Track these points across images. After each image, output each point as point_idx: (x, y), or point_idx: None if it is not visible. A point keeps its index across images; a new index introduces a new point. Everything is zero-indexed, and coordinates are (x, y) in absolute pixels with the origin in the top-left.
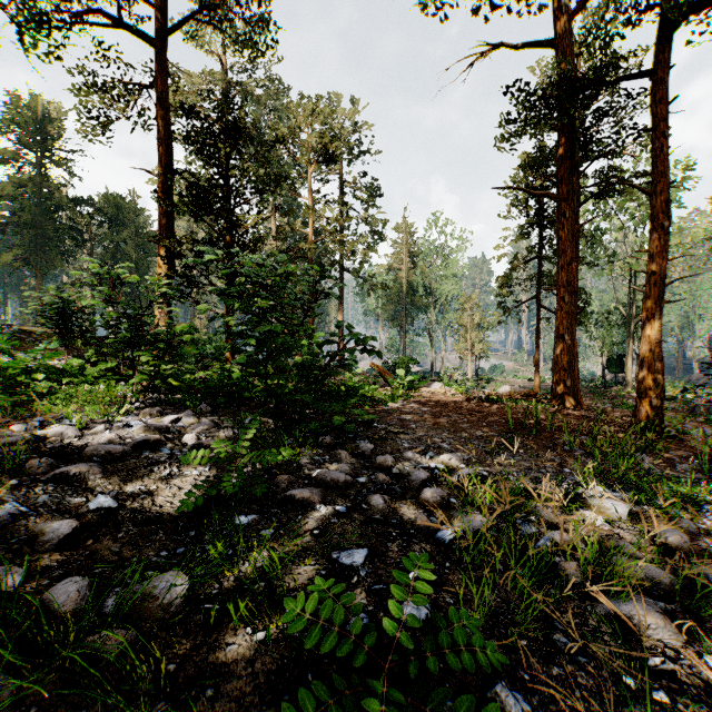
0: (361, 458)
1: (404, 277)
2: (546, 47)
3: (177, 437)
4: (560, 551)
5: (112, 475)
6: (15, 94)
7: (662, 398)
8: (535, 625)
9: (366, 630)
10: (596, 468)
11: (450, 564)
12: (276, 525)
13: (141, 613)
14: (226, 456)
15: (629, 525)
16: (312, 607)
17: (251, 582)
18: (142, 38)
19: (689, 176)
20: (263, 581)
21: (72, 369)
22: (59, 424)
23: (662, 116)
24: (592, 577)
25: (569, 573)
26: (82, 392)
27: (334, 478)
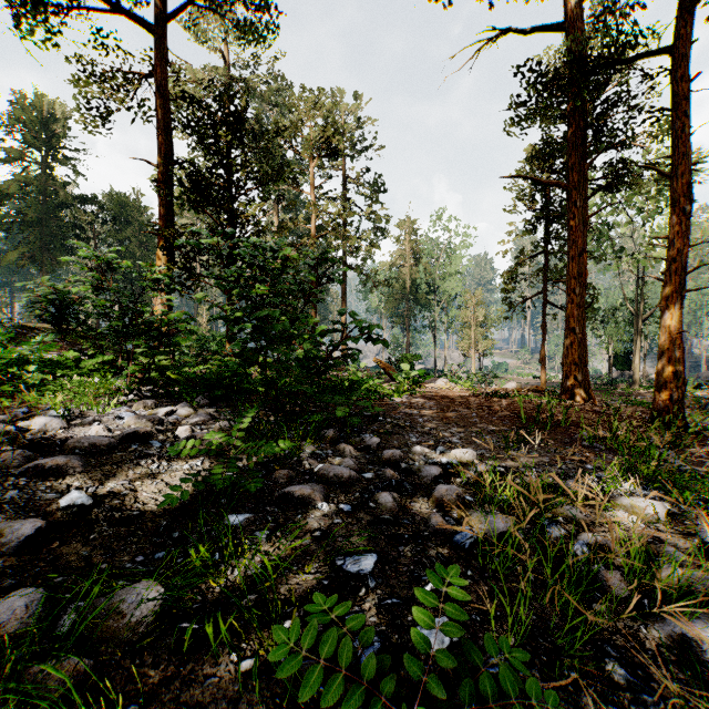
0: (366, 453)
1: (407, 274)
2: (556, 30)
3: (170, 430)
4: (604, 559)
5: (94, 469)
6: (20, 93)
7: (683, 392)
8: (587, 653)
9: (380, 664)
10: (620, 465)
11: (472, 572)
12: (272, 526)
13: (103, 634)
14: (217, 448)
15: (668, 527)
16: (309, 640)
17: (240, 594)
18: (141, 24)
19: (699, 168)
20: (254, 593)
21: (67, 362)
22: (43, 415)
23: (683, 94)
24: (639, 589)
25: (612, 584)
26: (75, 384)
27: (337, 474)
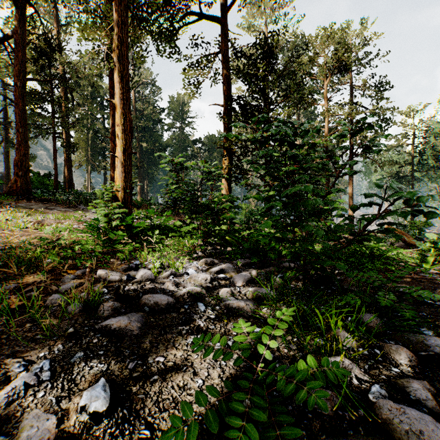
0: (436, 368)
1: (411, 153)
2: None
3: (217, 289)
4: None
5: (148, 331)
6: (171, 96)
7: None
8: None
9: None
10: None
11: None
12: None
13: None
14: (240, 359)
15: None
16: None
17: None
18: (214, 20)
19: None
20: None
21: (174, 228)
22: (142, 269)
23: None
24: None
25: None
26: (173, 243)
27: (418, 432)
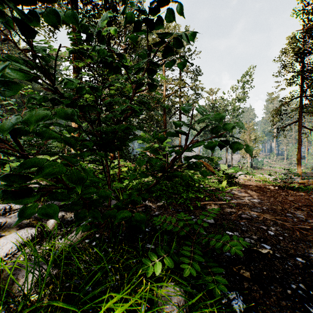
0: None
1: None
2: None
3: None
4: None
5: None
6: None
7: None
8: None
9: None
10: None
11: None
12: None
13: None
14: None
15: None
16: None
17: None
18: None
19: None
20: None
21: None
22: None
23: None
24: None
25: None
26: None
27: None
